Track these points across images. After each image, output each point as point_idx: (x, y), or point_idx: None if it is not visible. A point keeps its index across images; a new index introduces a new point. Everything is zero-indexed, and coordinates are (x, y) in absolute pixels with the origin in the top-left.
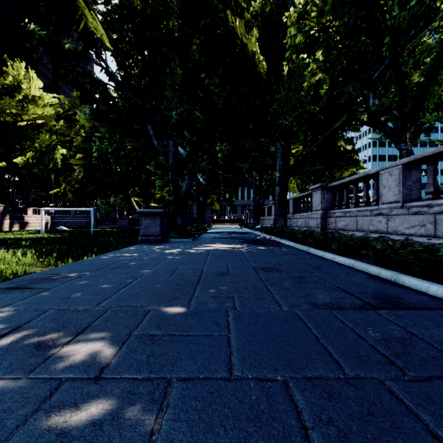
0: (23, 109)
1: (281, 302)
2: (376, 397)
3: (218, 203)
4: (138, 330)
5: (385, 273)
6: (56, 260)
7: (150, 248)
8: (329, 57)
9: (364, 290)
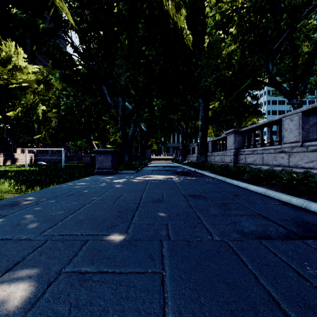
0: (12, 75)
1: (211, 230)
2: None
3: (156, 145)
4: (70, 266)
5: (295, 201)
6: (28, 188)
7: (103, 178)
8: (240, 31)
9: (282, 217)
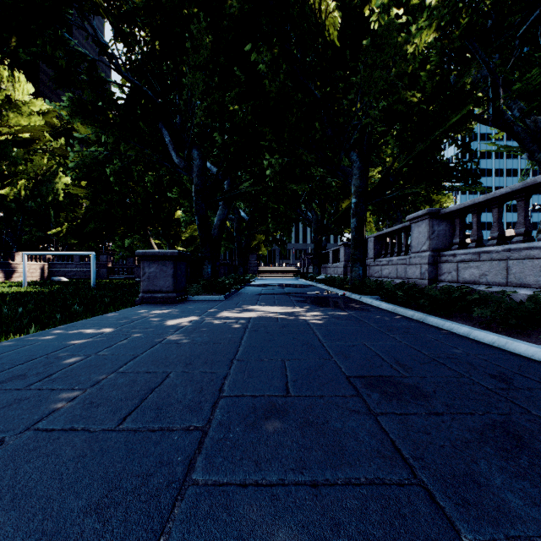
0: (2, 118)
1: None
2: None
3: (266, 247)
4: None
5: None
6: None
7: (148, 314)
8: None
9: None
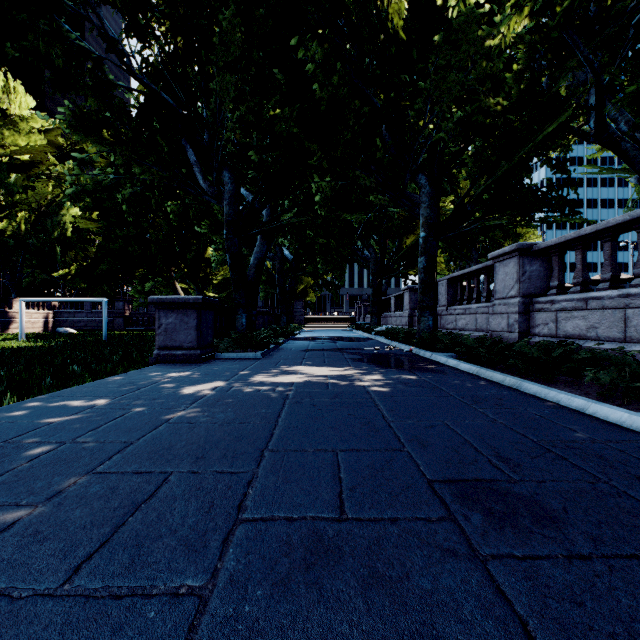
0: None
1: None
2: None
3: (314, 292)
4: None
5: None
6: None
7: (161, 377)
8: None
9: None
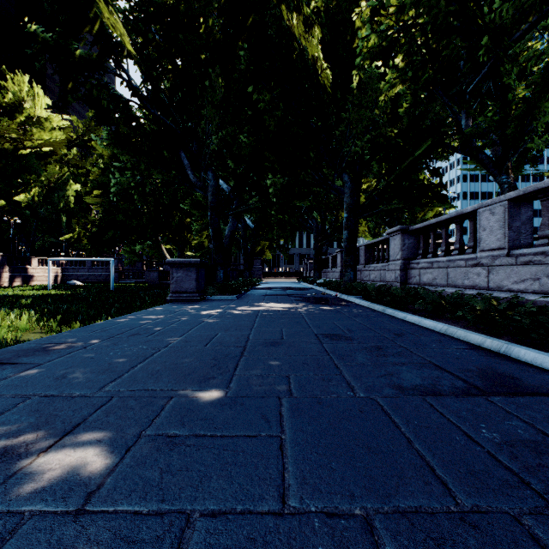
0: (25, 133)
1: (354, 385)
2: (512, 548)
3: (270, 252)
4: (152, 428)
5: (490, 343)
6: (60, 324)
7: (182, 308)
8: (411, 64)
9: (465, 366)
